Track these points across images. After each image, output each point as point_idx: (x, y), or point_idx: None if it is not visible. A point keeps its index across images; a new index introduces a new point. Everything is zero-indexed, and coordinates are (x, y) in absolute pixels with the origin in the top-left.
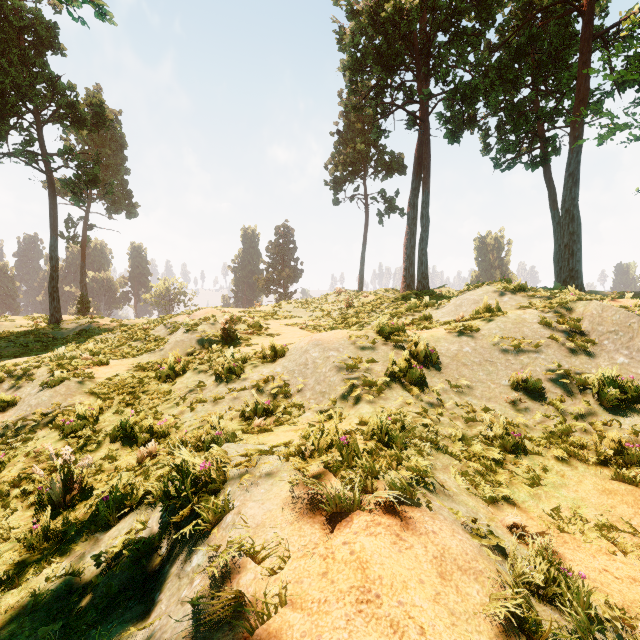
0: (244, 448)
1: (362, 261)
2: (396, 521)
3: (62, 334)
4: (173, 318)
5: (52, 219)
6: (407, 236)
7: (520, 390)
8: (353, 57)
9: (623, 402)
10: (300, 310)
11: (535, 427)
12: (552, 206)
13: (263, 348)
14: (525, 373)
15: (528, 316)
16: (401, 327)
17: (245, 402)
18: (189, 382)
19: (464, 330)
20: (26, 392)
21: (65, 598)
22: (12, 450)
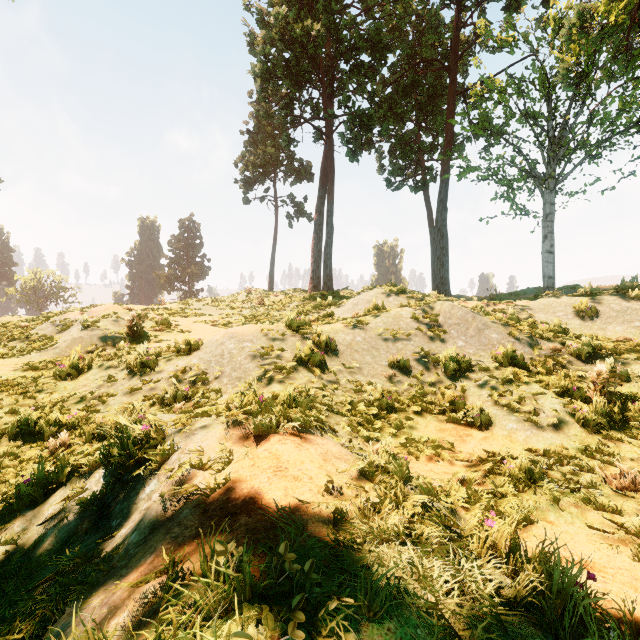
0: (176, 416)
1: (272, 261)
2: (298, 439)
3: None
4: (62, 315)
5: None
6: (314, 240)
7: (395, 368)
8: (264, 66)
9: (458, 372)
10: (210, 308)
11: (403, 394)
12: (430, 224)
13: (178, 342)
14: (399, 356)
15: (404, 313)
16: (307, 322)
17: (163, 391)
18: (96, 378)
19: (357, 324)
20: None
21: (4, 560)
22: None
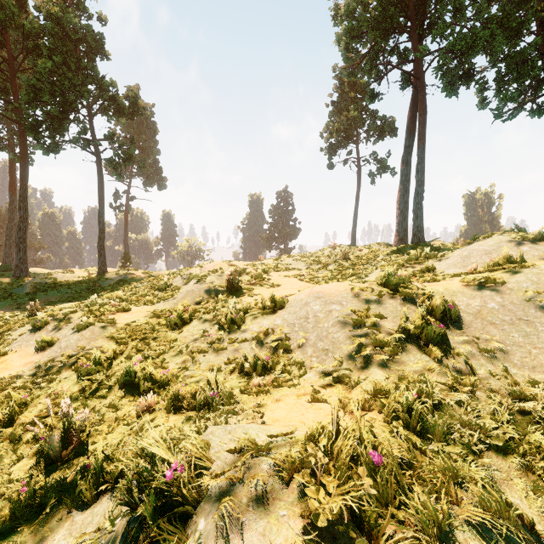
0: (232, 437)
1: (355, 218)
2: None
3: (106, 283)
4: (188, 270)
5: (100, 191)
6: (400, 192)
7: None
8: (348, 25)
9: None
10: (298, 263)
11: None
12: None
13: (263, 299)
14: None
15: None
16: (406, 279)
17: (244, 356)
18: (194, 330)
19: (484, 283)
20: (63, 334)
21: None
22: (37, 390)
